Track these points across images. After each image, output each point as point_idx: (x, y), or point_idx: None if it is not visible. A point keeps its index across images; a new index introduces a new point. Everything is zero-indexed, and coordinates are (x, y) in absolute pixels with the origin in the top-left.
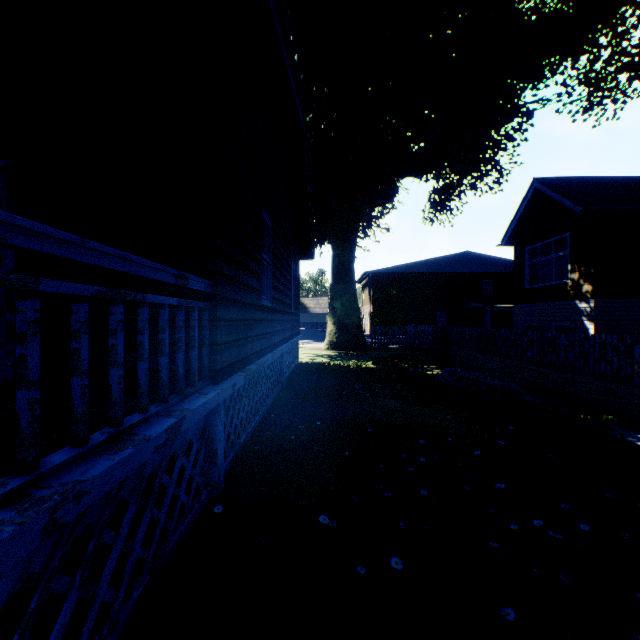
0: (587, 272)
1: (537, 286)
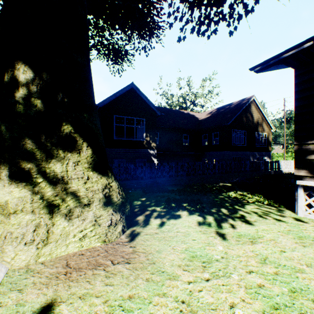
0: (154, 138)
1: (124, 139)
